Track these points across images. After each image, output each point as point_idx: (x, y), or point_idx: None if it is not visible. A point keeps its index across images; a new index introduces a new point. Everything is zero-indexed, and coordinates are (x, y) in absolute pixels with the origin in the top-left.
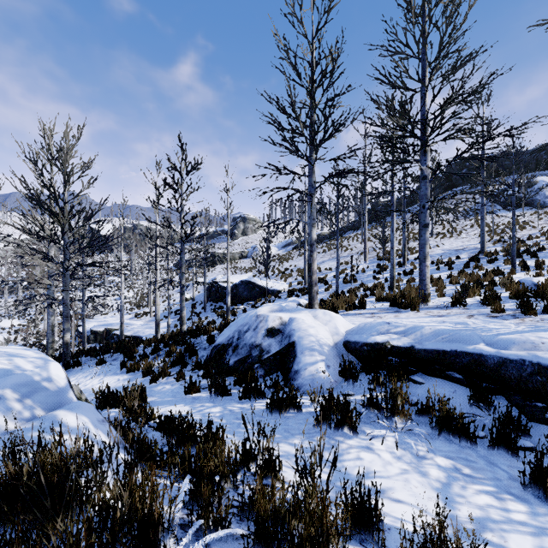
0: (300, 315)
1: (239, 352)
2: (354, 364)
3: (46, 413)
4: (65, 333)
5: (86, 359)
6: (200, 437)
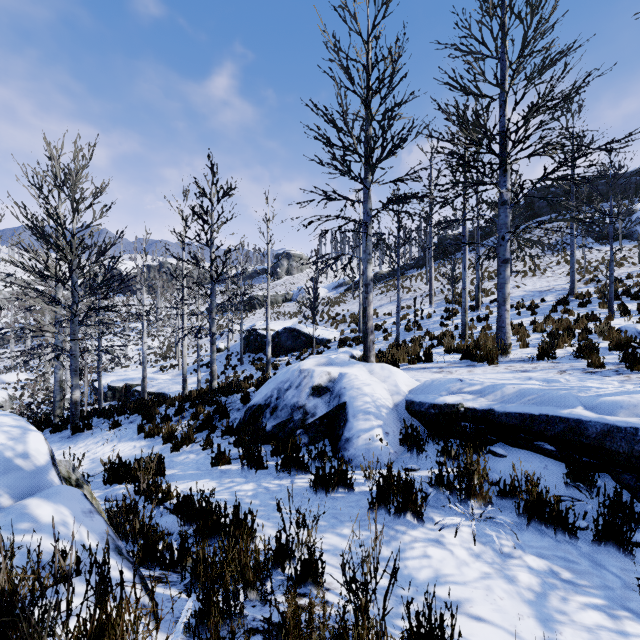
0: (353, 370)
1: (278, 414)
2: (418, 431)
3: (15, 502)
4: (73, 390)
5: (99, 421)
6: (224, 525)
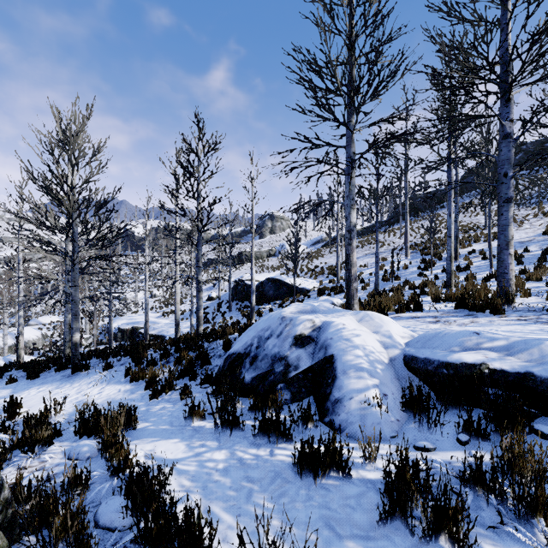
0: (339, 318)
1: (258, 365)
2: (430, 397)
3: None
4: (74, 333)
5: (97, 361)
6: None
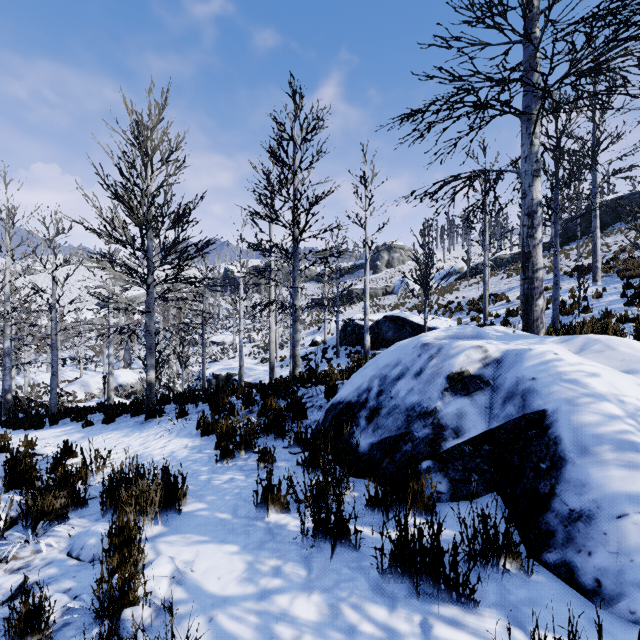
0: (535, 346)
1: (381, 423)
2: None
3: None
4: (148, 370)
5: (174, 407)
6: None
